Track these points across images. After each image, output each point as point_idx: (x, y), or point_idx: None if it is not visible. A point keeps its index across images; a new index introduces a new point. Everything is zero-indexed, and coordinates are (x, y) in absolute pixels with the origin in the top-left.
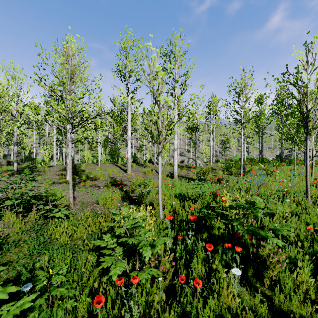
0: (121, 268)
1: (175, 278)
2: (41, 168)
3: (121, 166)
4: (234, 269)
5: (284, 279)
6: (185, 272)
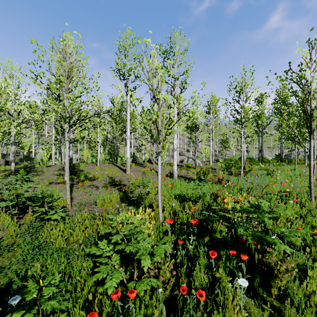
0: (117, 280)
1: (175, 287)
2: (39, 168)
3: (121, 165)
4: (240, 279)
5: (293, 289)
6: (187, 280)
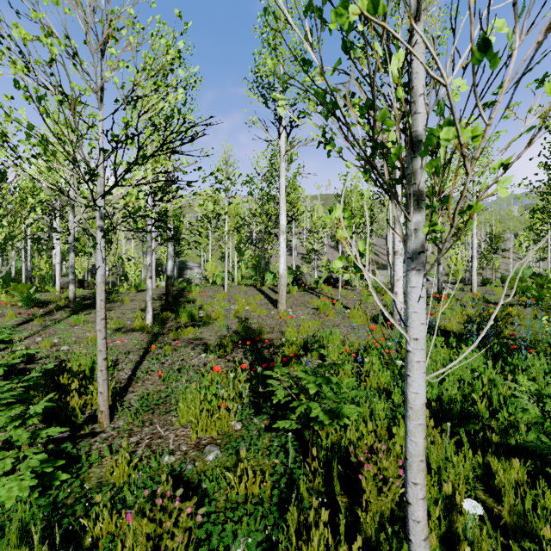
0: None
1: None
2: (123, 294)
3: (269, 291)
4: None
5: None
6: None
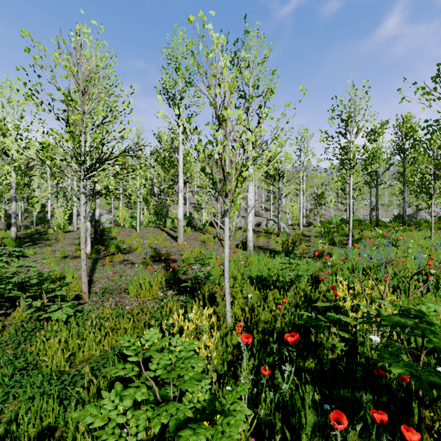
0: None
1: None
2: (53, 234)
3: (170, 231)
4: None
5: None
6: None
